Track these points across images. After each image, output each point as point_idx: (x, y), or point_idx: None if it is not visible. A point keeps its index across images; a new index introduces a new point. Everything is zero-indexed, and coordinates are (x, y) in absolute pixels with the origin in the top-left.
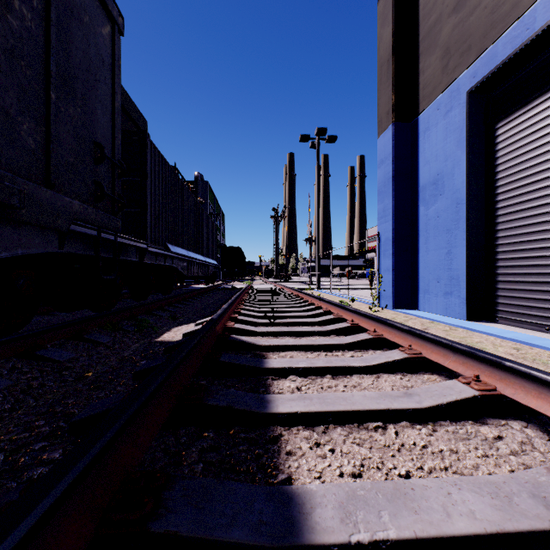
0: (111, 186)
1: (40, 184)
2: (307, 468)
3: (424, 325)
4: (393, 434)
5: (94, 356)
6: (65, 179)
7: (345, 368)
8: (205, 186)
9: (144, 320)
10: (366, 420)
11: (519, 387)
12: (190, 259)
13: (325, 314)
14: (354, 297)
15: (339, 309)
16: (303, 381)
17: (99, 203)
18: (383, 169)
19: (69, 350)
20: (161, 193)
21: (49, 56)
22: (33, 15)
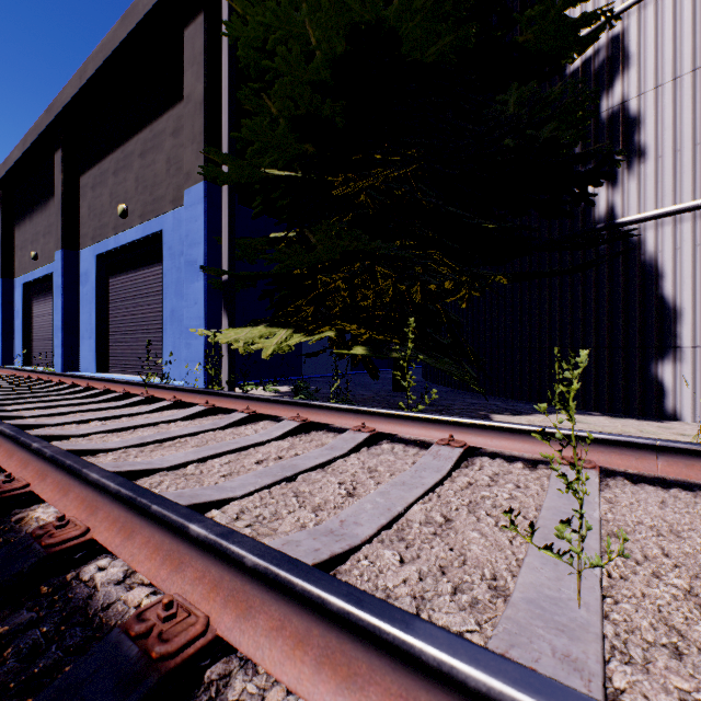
0: None
1: None
2: None
3: None
4: None
5: None
6: None
7: None
8: None
9: None
10: None
11: None
12: None
13: None
14: None
15: None
16: None
17: None
18: None
19: None
20: None
21: None
22: None
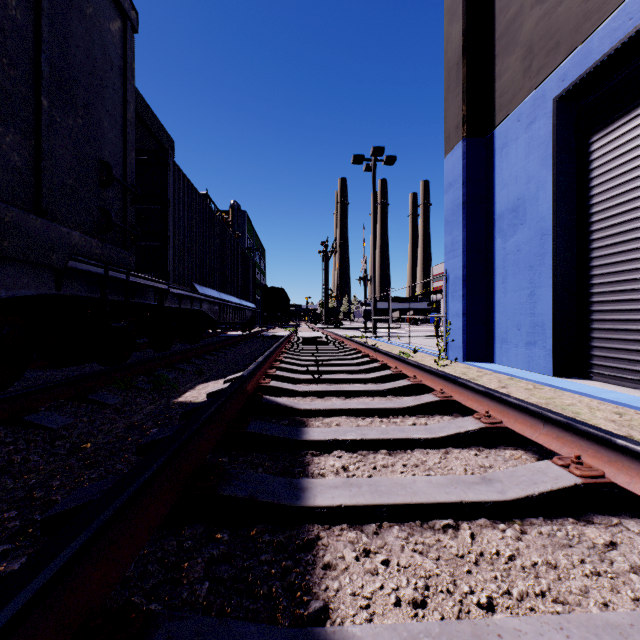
0: (122, 214)
1: (29, 210)
2: (350, 592)
3: (501, 382)
4: (468, 538)
5: (96, 421)
6: (62, 205)
7: (405, 440)
8: (243, 216)
9: (162, 377)
10: (432, 516)
11: (636, 473)
12: (222, 302)
13: (381, 368)
14: (417, 347)
15: (399, 363)
16: (351, 457)
17: (106, 234)
18: (452, 194)
19: (66, 413)
20: (186, 224)
21: (40, 53)
22: (19, 3)
